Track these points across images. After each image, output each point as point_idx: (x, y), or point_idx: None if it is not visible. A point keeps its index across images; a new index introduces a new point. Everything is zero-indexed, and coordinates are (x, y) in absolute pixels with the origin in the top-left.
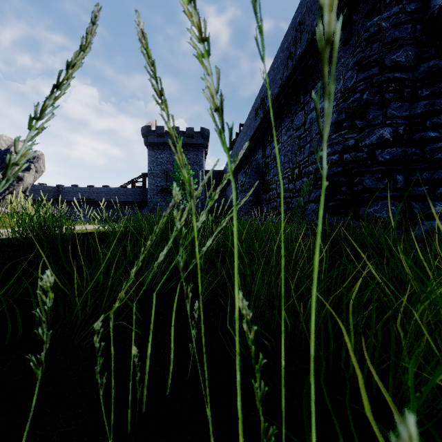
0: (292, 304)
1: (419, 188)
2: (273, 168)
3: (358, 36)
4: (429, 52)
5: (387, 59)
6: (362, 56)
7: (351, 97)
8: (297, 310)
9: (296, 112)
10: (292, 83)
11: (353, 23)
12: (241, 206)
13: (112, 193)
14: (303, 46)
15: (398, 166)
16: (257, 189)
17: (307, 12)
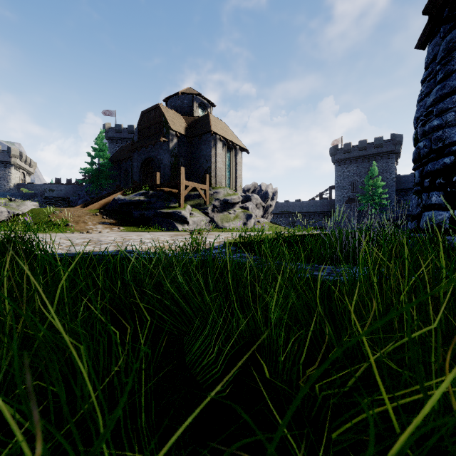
0: None
1: None
2: None
3: None
4: None
5: None
6: None
7: None
8: None
9: None
10: None
11: None
12: None
13: (303, 205)
14: None
15: None
16: None
17: None
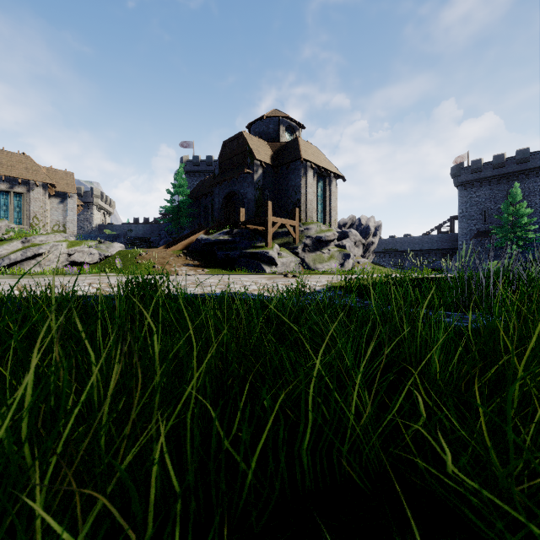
0: None
1: None
2: None
3: None
4: None
5: None
6: None
7: None
8: None
9: None
10: None
11: None
12: None
13: (415, 241)
14: None
15: None
16: None
17: None
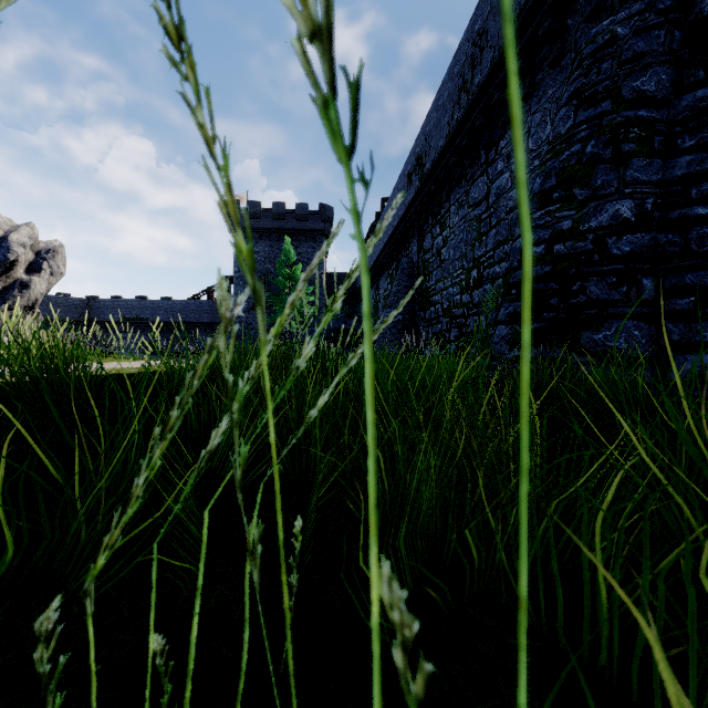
0: (478, 506)
1: (680, 300)
2: (437, 269)
3: (577, 51)
4: (696, 76)
5: (625, 88)
6: (583, 84)
7: (567, 151)
8: (487, 517)
9: (474, 177)
10: (467, 131)
11: (567, 31)
12: (384, 331)
13: (176, 308)
14: (485, 70)
15: (644, 264)
16: (410, 303)
17: (492, 15)
